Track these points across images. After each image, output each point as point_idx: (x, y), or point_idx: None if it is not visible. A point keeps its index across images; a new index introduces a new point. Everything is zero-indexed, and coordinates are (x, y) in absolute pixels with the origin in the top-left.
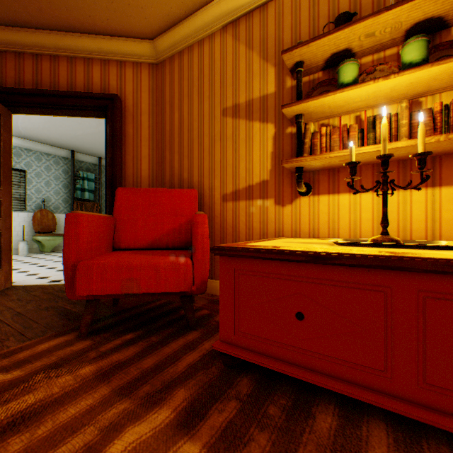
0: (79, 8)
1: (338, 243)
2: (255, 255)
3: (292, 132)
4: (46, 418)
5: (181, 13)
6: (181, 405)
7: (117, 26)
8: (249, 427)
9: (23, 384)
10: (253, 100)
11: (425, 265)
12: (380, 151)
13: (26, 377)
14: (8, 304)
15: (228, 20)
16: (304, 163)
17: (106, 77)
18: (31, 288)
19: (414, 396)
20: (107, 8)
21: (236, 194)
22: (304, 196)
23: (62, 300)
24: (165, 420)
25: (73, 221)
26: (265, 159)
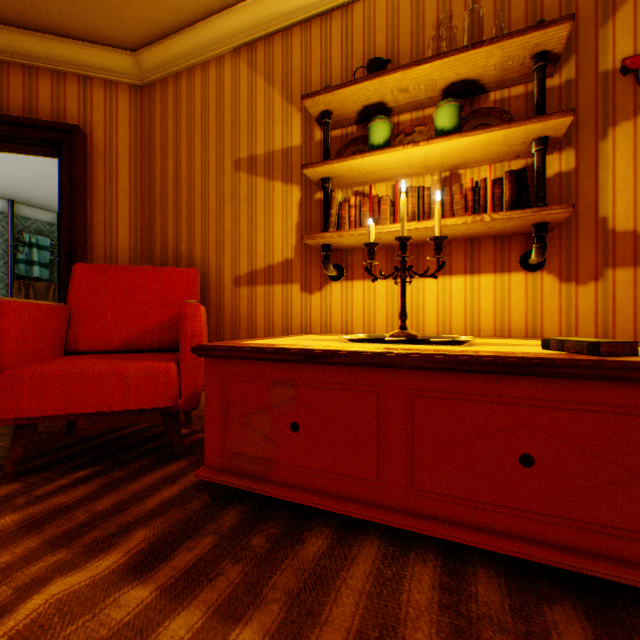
0: None
1: (350, 340)
2: (244, 356)
3: (322, 199)
4: None
5: (176, 21)
6: (138, 547)
7: (77, 25)
8: (222, 561)
9: None
10: (275, 152)
11: (411, 360)
12: (411, 231)
13: None
14: None
15: (241, 41)
16: (331, 240)
17: (61, 97)
18: None
19: (404, 504)
20: None
21: (253, 276)
22: (335, 281)
23: None
24: (112, 566)
25: None
26: (290, 232)
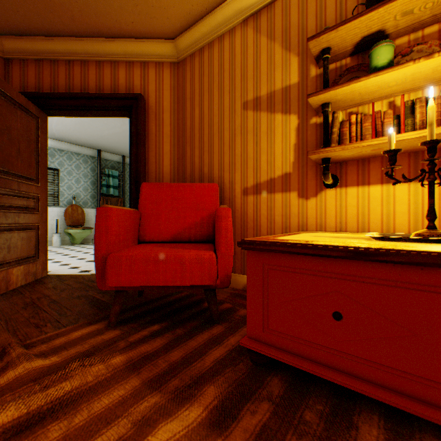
0: (107, 14)
1: (377, 238)
2: (286, 250)
3: (317, 122)
4: (82, 407)
5: (202, 10)
6: (212, 403)
7: (141, 28)
8: (285, 433)
9: (60, 371)
10: (275, 91)
11: None
12: (421, 138)
13: (62, 364)
14: (45, 292)
15: (249, 13)
16: (332, 154)
17: (131, 78)
18: (64, 277)
19: None
20: (132, 12)
21: (257, 187)
22: (329, 188)
23: (92, 289)
24: (197, 419)
25: (103, 214)
26: (288, 151)
